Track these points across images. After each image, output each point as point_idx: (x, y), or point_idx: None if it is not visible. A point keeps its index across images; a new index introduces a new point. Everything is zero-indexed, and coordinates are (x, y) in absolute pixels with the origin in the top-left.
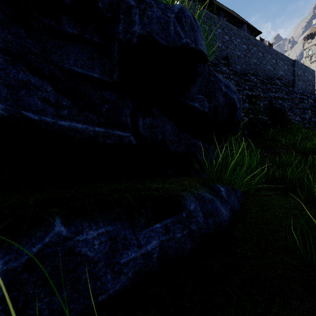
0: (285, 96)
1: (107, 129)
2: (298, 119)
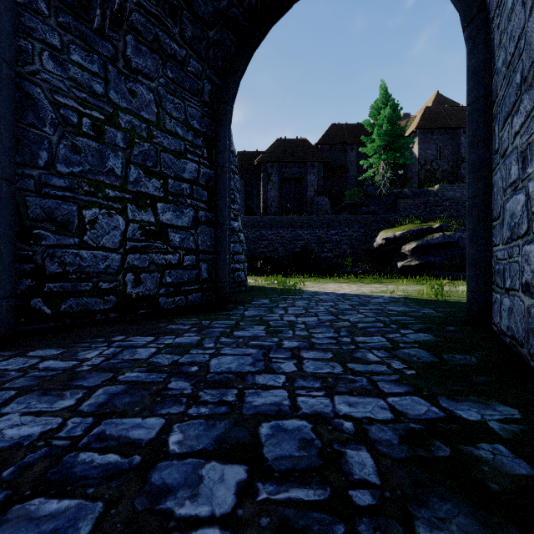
0: None
1: None
2: None
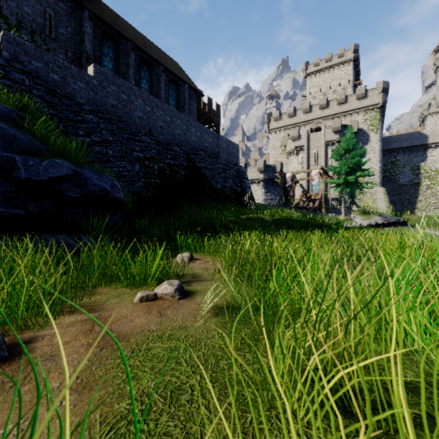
0: (209, 166)
1: (9, 210)
2: (220, 187)
